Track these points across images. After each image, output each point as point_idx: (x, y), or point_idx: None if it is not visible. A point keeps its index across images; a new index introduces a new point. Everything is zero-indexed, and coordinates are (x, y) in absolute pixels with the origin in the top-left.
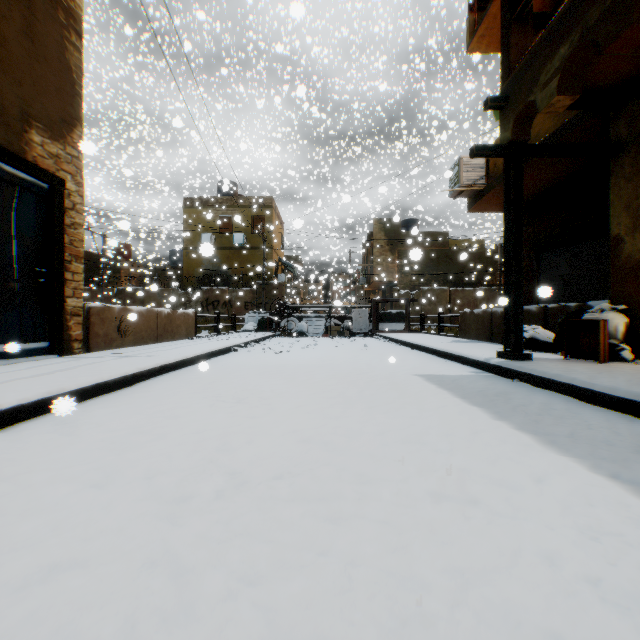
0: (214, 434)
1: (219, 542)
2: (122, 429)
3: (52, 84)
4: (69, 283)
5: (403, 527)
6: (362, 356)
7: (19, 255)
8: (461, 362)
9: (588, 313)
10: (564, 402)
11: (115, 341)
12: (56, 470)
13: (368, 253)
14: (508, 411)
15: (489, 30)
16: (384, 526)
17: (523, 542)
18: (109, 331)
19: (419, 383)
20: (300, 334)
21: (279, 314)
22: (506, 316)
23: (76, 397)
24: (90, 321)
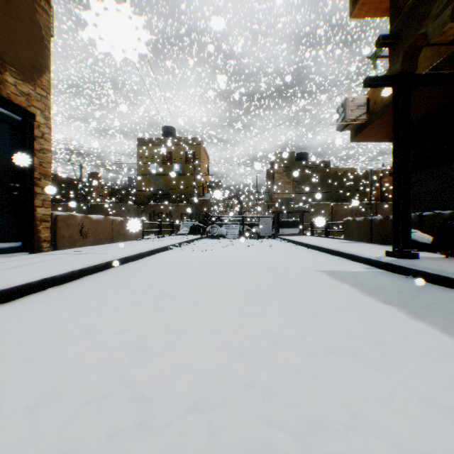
0: (133, 336)
1: None
2: (47, 327)
3: (24, 37)
4: (39, 196)
5: None
6: (269, 254)
7: None
8: (352, 259)
9: None
10: None
11: (78, 241)
12: None
13: (270, 178)
14: (422, 310)
15: None
16: None
17: None
18: (73, 234)
19: (323, 278)
20: (221, 237)
21: (205, 222)
22: (394, 221)
23: (22, 291)
24: (57, 226)
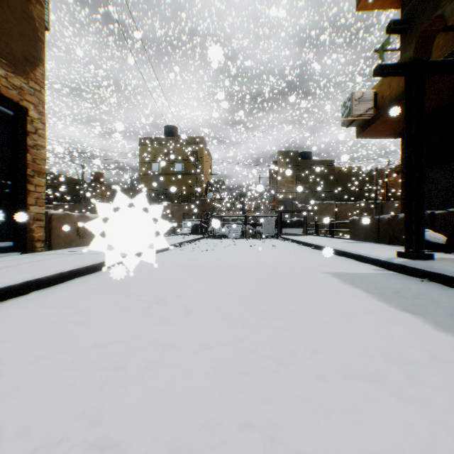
0: (113, 351)
1: None
2: (16, 339)
3: (16, 28)
4: (32, 194)
5: None
6: (272, 254)
7: None
8: (360, 260)
9: None
10: None
11: (74, 241)
12: None
13: (273, 177)
14: (448, 320)
15: None
16: None
17: None
18: (69, 233)
19: (331, 281)
20: (223, 236)
21: (207, 222)
22: (407, 220)
23: (0, 295)
24: (52, 225)
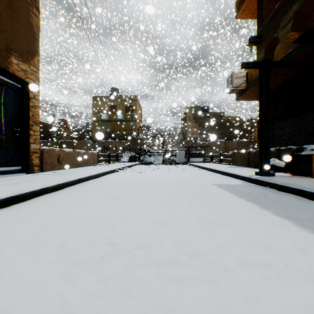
0: (103, 217)
1: (99, 298)
2: (52, 214)
3: (23, 33)
4: (32, 136)
5: (223, 286)
6: (182, 174)
7: (5, 121)
8: (235, 177)
9: (304, 151)
10: (298, 199)
11: (56, 166)
12: (7, 240)
13: (184, 123)
14: (268, 205)
15: (247, 7)
16: (210, 285)
17: (310, 301)
18: (53, 161)
19: (215, 188)
20: (150, 163)
21: (140, 153)
22: (260, 153)
23: (30, 195)
24: (43, 156)
